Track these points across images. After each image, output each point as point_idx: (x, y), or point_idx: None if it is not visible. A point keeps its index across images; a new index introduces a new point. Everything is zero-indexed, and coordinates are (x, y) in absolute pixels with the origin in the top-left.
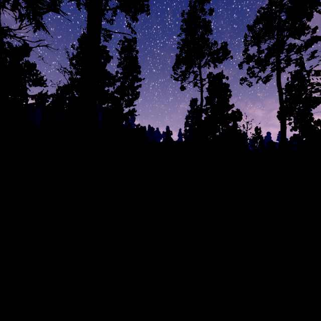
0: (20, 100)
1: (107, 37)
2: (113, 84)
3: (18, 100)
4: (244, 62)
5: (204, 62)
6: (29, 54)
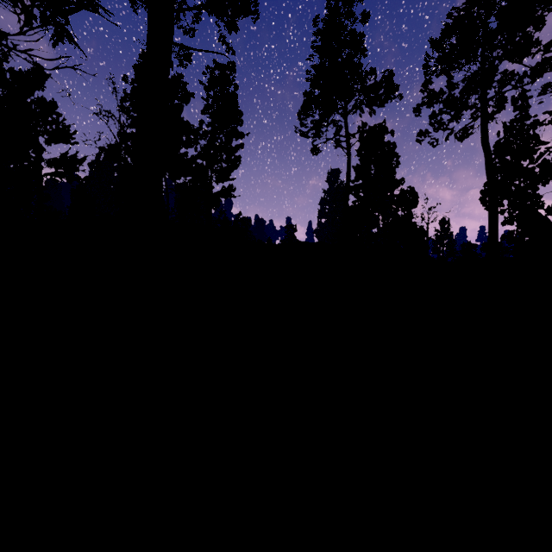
0: (29, 168)
1: (183, 59)
2: (194, 142)
3: (25, 167)
4: (424, 104)
5: (353, 105)
6: (44, 86)
